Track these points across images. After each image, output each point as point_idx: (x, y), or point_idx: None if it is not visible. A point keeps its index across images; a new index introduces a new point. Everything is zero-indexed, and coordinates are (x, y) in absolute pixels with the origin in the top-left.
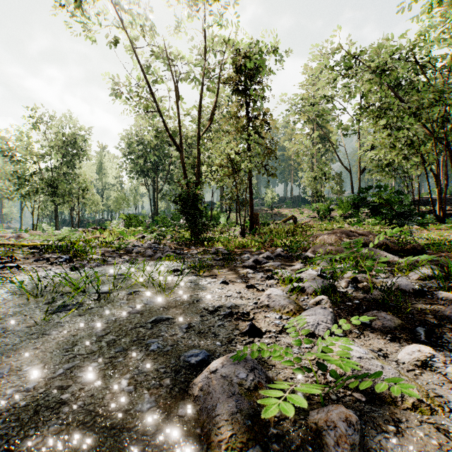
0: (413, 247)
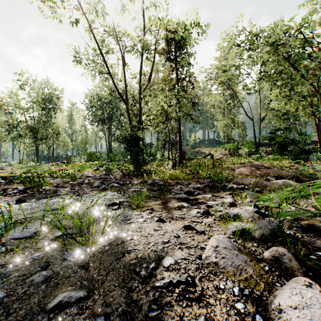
0: None
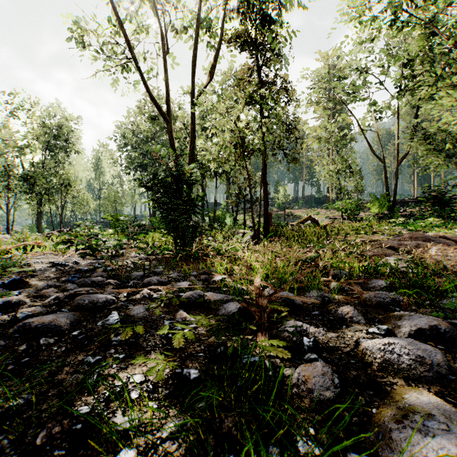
0: None
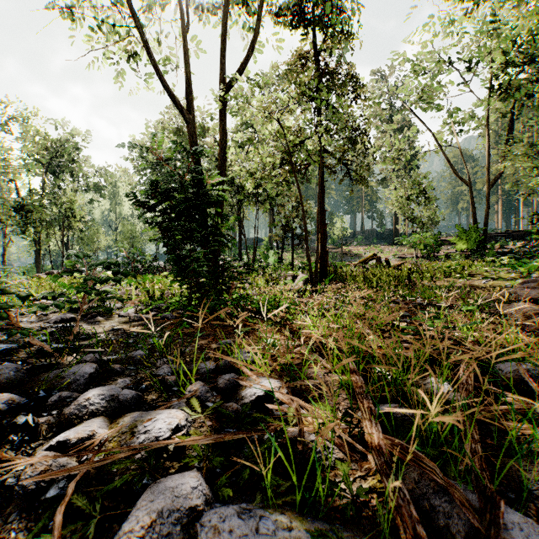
0: None
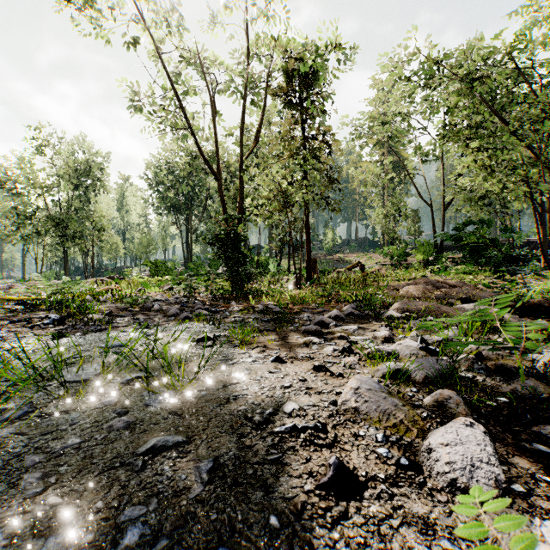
0: (537, 303)
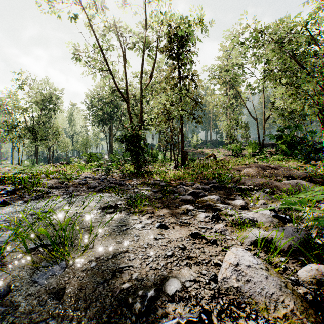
0: None
